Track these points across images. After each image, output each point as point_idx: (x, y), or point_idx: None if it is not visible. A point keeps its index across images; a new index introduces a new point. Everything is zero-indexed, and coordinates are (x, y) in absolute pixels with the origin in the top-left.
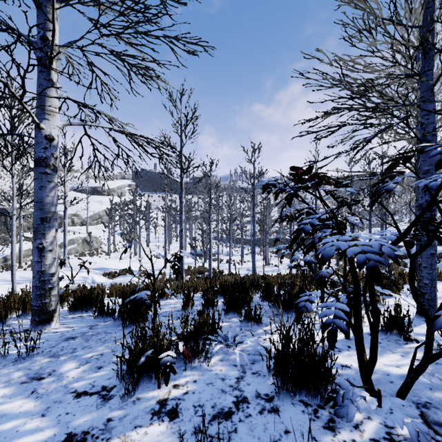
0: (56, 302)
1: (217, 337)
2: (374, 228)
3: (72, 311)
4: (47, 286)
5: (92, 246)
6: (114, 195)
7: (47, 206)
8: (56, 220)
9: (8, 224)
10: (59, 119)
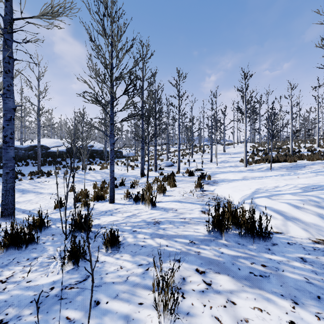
0: None
1: None
2: (59, 140)
3: None
4: None
5: None
6: None
7: None
8: None
9: None
10: None
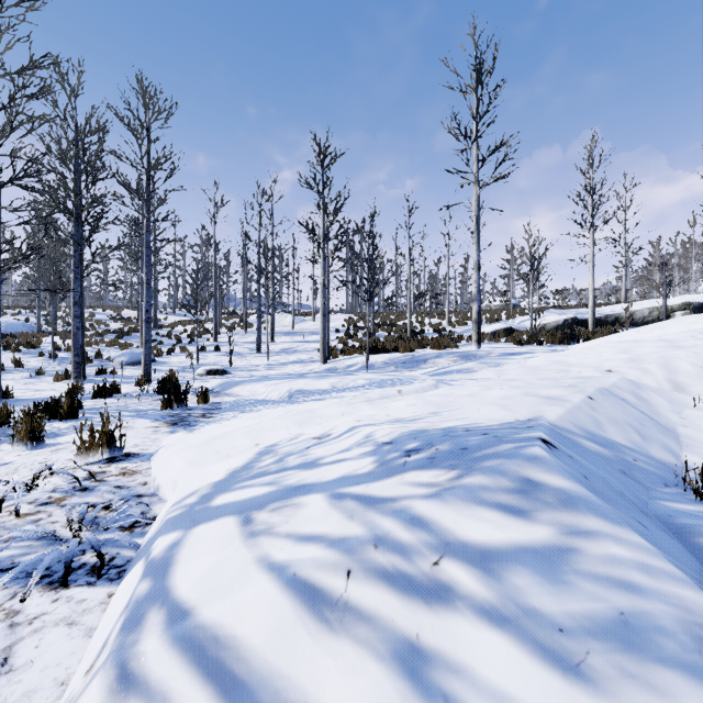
0: None
1: None
2: None
3: None
4: None
5: None
6: None
7: None
8: None
9: None
10: None
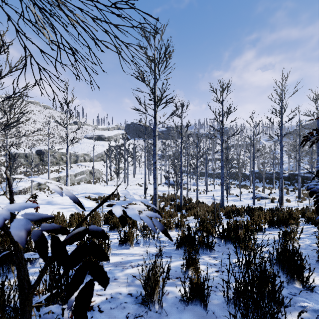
0: None
1: None
2: None
3: None
4: None
5: (96, 176)
6: (112, 141)
7: None
8: None
9: (44, 160)
10: None
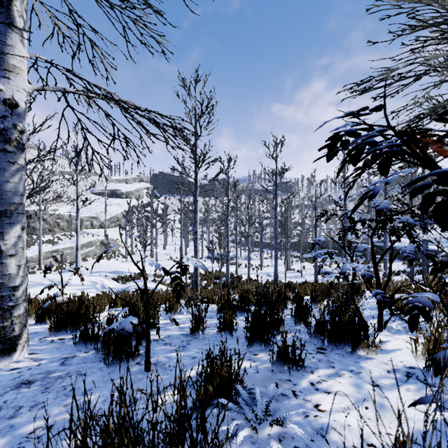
0: (21, 325)
1: (239, 400)
2: None
3: (54, 332)
4: (6, 303)
5: (110, 248)
6: (132, 198)
7: (6, 196)
8: (21, 215)
9: (30, 226)
10: (25, 80)
